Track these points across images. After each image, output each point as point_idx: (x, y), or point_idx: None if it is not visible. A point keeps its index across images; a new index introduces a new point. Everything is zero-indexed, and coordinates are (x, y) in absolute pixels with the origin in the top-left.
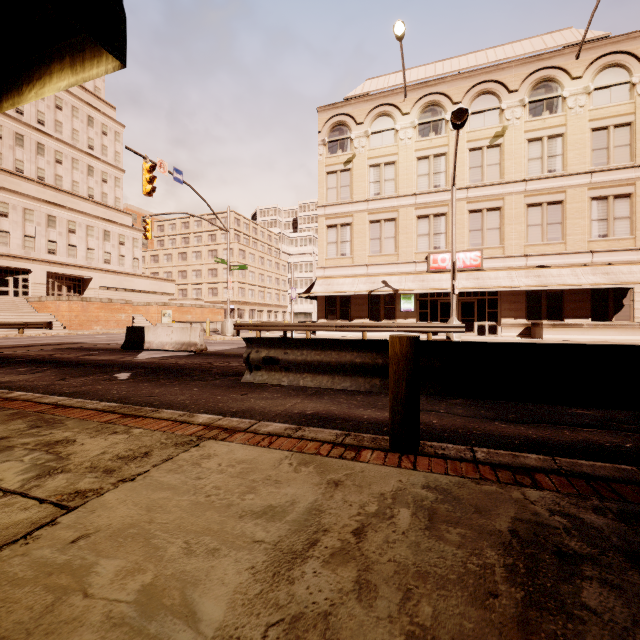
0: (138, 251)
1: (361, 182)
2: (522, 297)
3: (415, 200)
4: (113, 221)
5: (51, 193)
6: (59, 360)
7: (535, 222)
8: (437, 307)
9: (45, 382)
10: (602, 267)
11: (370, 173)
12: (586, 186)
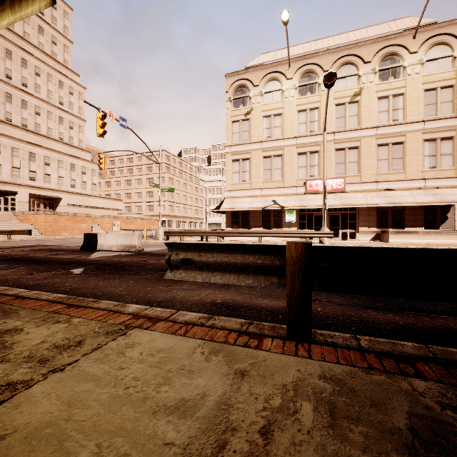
0: (95, 178)
1: (257, 128)
2: (374, 212)
3: (296, 141)
4: (77, 157)
5: (32, 136)
6: (32, 258)
7: (383, 157)
8: (312, 219)
9: (16, 276)
10: (432, 190)
11: (263, 122)
12: (420, 131)
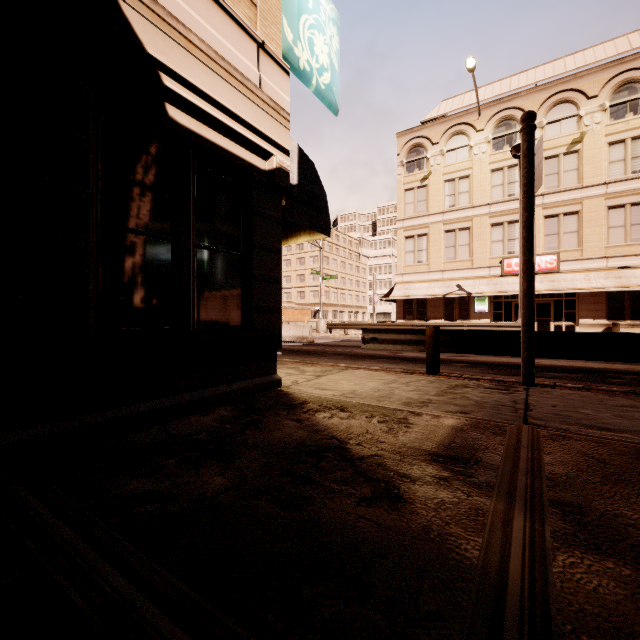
0: None
1: (436, 196)
2: (602, 298)
3: (489, 209)
4: None
5: None
6: None
7: (617, 224)
8: (511, 308)
9: None
10: None
11: (445, 187)
12: None
